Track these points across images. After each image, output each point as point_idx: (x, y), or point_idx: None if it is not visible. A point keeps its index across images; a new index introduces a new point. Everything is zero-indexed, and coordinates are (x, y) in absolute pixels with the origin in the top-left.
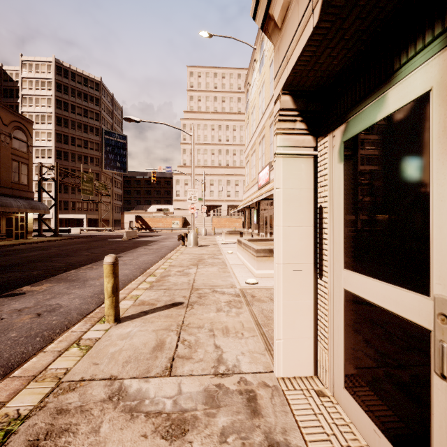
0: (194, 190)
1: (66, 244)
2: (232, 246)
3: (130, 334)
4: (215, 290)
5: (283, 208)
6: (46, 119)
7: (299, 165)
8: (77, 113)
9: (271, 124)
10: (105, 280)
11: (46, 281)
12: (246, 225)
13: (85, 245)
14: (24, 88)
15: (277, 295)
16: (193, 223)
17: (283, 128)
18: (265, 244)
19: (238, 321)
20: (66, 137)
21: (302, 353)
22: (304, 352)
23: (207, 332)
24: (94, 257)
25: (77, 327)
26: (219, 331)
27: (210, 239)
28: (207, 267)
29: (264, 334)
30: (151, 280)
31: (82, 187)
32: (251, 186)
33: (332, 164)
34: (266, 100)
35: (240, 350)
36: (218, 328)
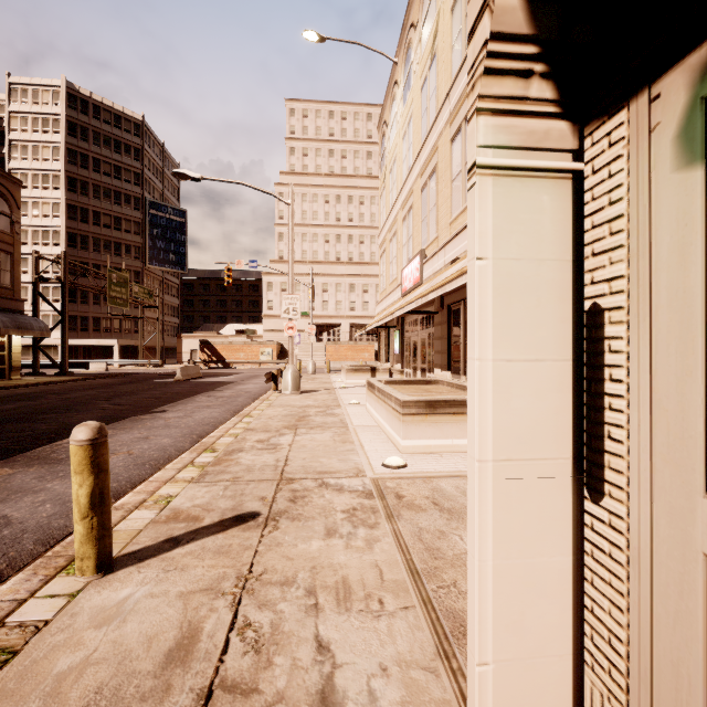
0: (293, 297)
1: (75, 388)
2: (359, 391)
3: (123, 609)
4: (325, 483)
5: (493, 312)
6: (51, 182)
7: (537, 199)
8: (104, 172)
9: (423, 186)
10: (74, 480)
11: (6, 462)
12: (380, 356)
13: (108, 390)
14: (14, 129)
15: (479, 544)
16: (291, 353)
17: (496, 94)
18: (416, 390)
19: (371, 563)
20: (84, 211)
21: (544, 698)
22: (548, 694)
23: (302, 596)
24: (116, 412)
25: (7, 588)
26: (329, 594)
27: (322, 379)
28: (312, 431)
29: (429, 601)
30: (206, 460)
31: (109, 293)
32: (390, 291)
33: (648, 180)
34: (415, 146)
35: (377, 656)
36: (326, 585)
